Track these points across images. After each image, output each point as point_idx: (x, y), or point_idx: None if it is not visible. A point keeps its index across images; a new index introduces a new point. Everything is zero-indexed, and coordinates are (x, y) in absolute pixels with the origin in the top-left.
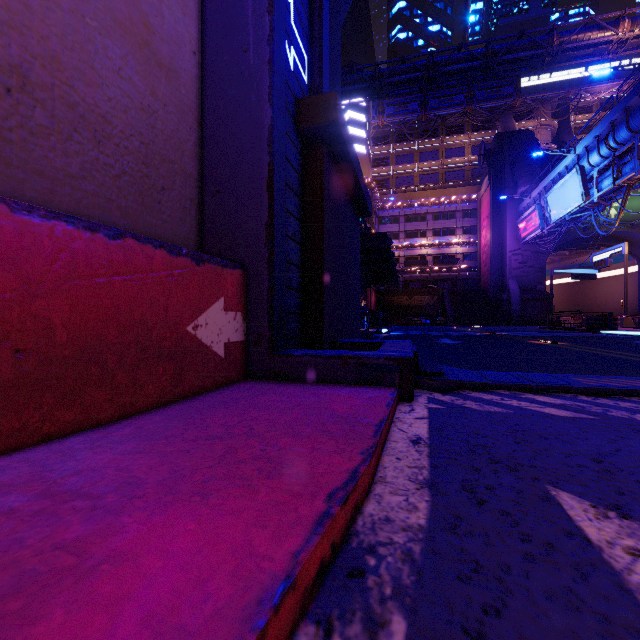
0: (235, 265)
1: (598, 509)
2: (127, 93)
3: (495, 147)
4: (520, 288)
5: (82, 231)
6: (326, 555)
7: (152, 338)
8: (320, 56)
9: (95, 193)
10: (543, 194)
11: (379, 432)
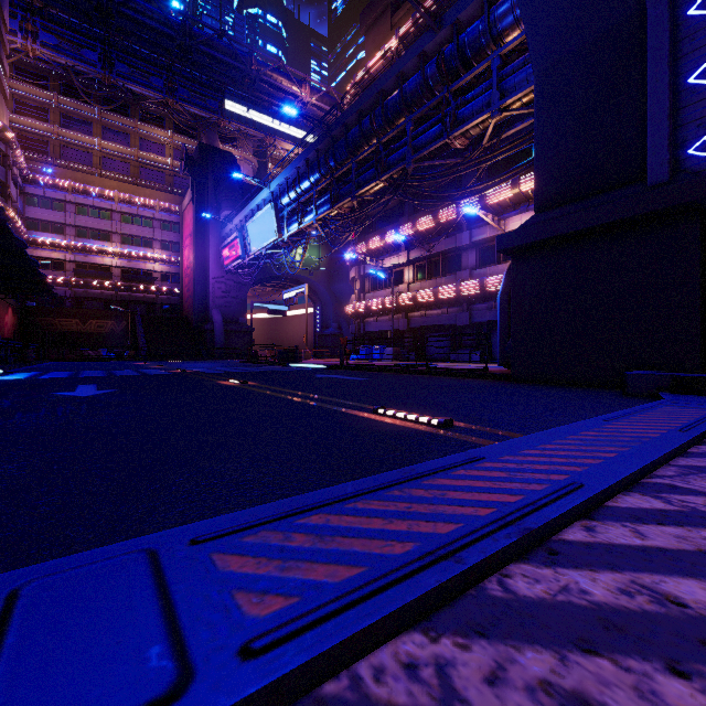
0: None
1: None
2: None
3: (199, 157)
4: (224, 319)
5: None
6: None
7: None
8: None
9: None
10: (244, 223)
11: None
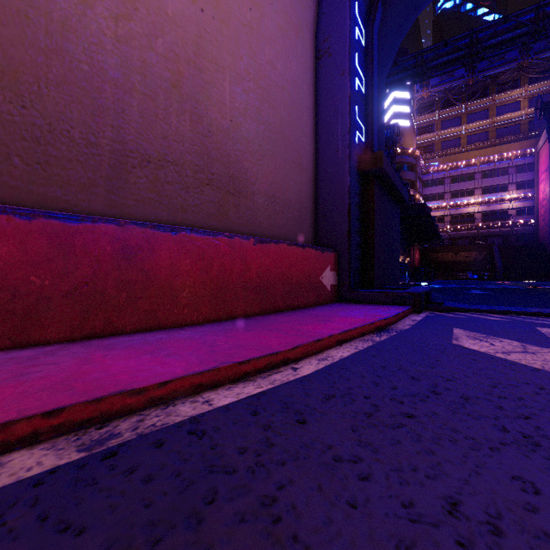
0: (333, 250)
1: (464, 330)
2: (295, 187)
3: None
4: None
5: (298, 247)
6: (380, 326)
7: (311, 281)
8: (372, 123)
9: (288, 229)
10: None
11: (398, 313)
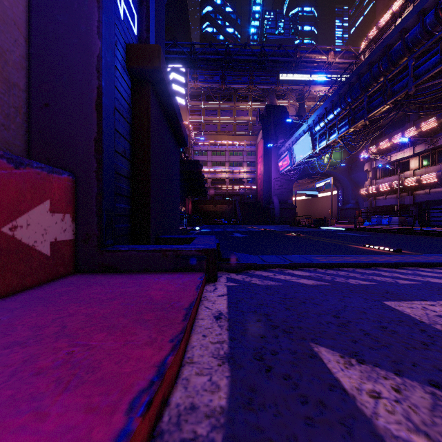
0: (63, 172)
1: (345, 358)
2: None
3: (266, 113)
4: (279, 201)
5: None
6: None
7: None
8: (147, 16)
9: None
10: (291, 145)
11: (188, 315)
